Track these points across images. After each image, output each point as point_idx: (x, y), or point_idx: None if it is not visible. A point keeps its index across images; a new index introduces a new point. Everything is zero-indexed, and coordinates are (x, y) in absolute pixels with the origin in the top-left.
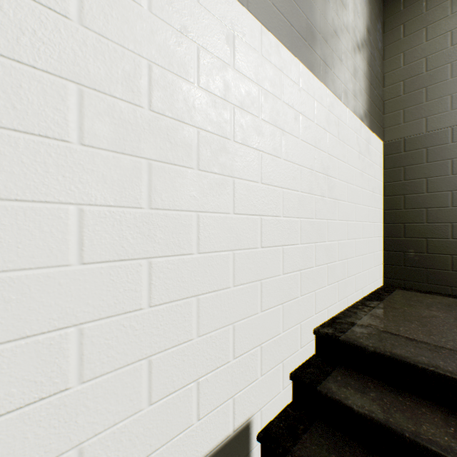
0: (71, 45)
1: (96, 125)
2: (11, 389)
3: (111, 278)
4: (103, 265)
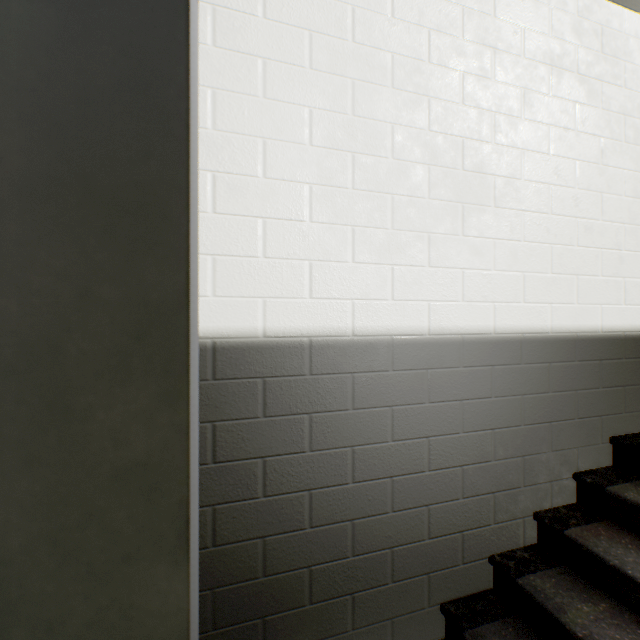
0: (621, 99)
1: (628, 133)
2: (608, 241)
3: (632, 206)
4: (630, 199)
